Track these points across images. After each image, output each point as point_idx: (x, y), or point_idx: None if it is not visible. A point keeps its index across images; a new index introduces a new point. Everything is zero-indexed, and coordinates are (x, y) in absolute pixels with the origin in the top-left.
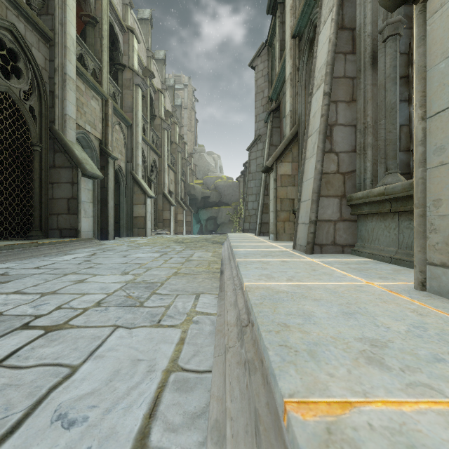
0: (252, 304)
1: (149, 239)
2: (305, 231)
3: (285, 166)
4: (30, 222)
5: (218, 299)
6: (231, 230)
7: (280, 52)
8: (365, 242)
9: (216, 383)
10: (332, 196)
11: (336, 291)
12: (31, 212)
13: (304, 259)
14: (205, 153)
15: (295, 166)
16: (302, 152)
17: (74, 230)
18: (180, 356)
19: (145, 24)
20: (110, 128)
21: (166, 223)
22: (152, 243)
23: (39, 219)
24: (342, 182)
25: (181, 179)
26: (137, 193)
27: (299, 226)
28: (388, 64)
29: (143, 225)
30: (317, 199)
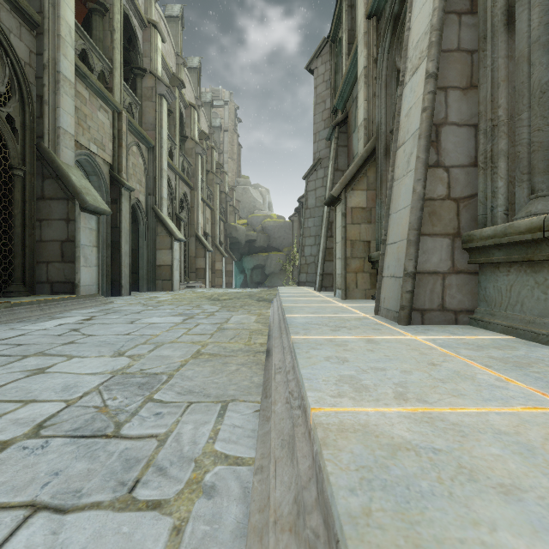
0: (344, 518)
1: (175, 295)
2: (396, 288)
3: (357, 196)
4: (10, 272)
5: (259, 418)
6: (283, 282)
7: (349, 45)
8: (495, 307)
9: None
10: (439, 234)
11: (528, 444)
12: (11, 260)
13: (401, 335)
14: (250, 186)
15: (371, 196)
16: (382, 176)
17: (69, 284)
18: None
19: (174, 23)
20: (124, 149)
21: (200, 273)
22: (177, 301)
23: (22, 269)
24: (455, 213)
25: (220, 218)
26: (161, 235)
27: (385, 280)
28: (535, 22)
29: (169, 276)
30: (417, 239)
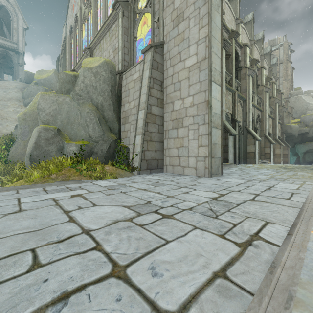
0: None
1: (259, 165)
2: None
3: None
4: None
5: None
6: None
7: None
8: None
9: (312, 188)
10: None
11: None
12: None
13: None
14: (302, 94)
15: None
16: None
17: (226, 159)
18: (301, 186)
19: (249, 24)
20: (236, 106)
21: (267, 156)
22: (265, 167)
23: None
24: None
25: (278, 122)
26: (249, 139)
27: None
28: None
29: (253, 157)
30: None
